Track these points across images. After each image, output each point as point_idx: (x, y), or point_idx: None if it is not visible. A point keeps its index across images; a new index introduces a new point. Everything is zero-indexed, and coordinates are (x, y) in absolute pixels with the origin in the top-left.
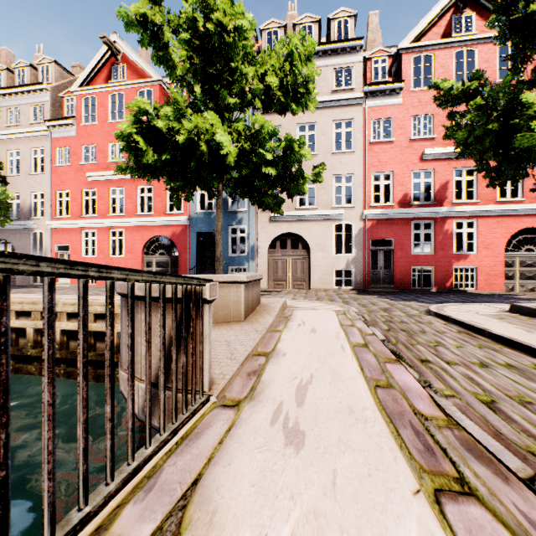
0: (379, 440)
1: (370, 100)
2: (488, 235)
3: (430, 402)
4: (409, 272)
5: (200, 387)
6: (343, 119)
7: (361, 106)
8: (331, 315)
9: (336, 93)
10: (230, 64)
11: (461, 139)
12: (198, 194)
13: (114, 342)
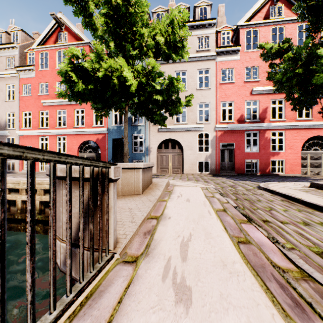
0: (254, 295)
1: (220, 57)
2: (291, 140)
3: (282, 255)
4: (244, 163)
5: (106, 247)
6: (203, 68)
7: (214, 61)
8: (198, 190)
9: (199, 52)
10: (133, 28)
11: (278, 79)
12: (113, 114)
13: (5, 220)
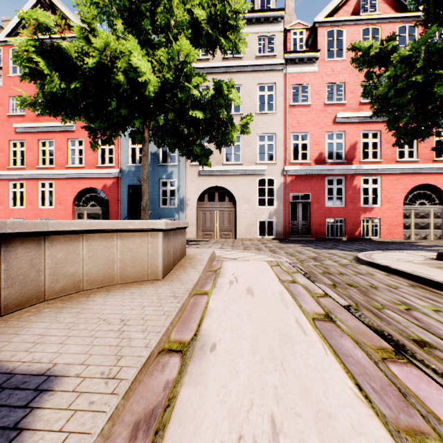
0: None
1: (290, 67)
2: (390, 190)
3: None
4: (324, 223)
5: None
6: (266, 83)
7: (282, 72)
8: (264, 267)
9: (259, 59)
10: None
11: (382, 94)
12: (129, 148)
13: None
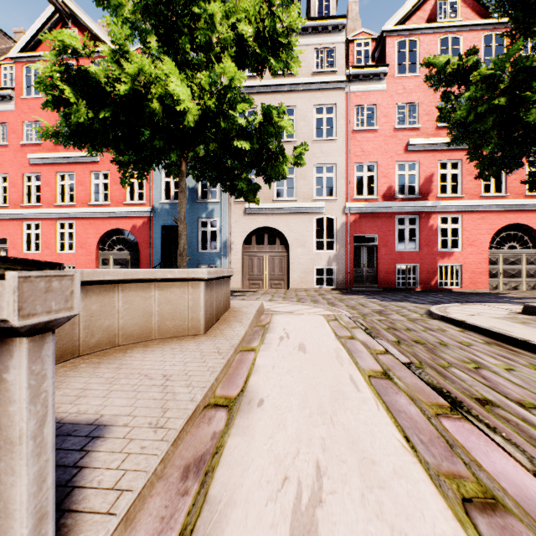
0: None
1: (353, 85)
2: (473, 231)
3: None
4: (394, 270)
5: None
6: (325, 104)
7: (343, 91)
8: (320, 321)
9: (317, 75)
10: (192, 4)
11: (460, 118)
12: (162, 182)
13: None
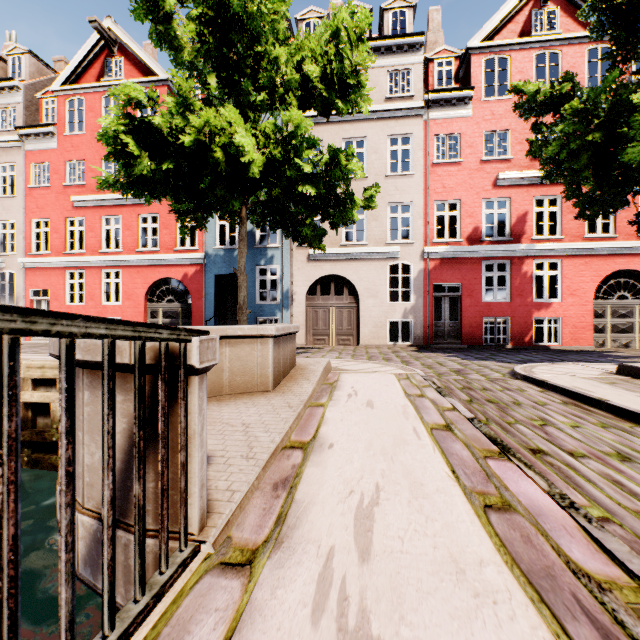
0: None
1: (433, 111)
2: (575, 279)
3: (588, 542)
4: (480, 324)
5: (181, 529)
6: (400, 134)
7: (421, 118)
8: (390, 380)
9: (390, 101)
10: (256, 46)
11: (551, 155)
12: (217, 225)
13: None
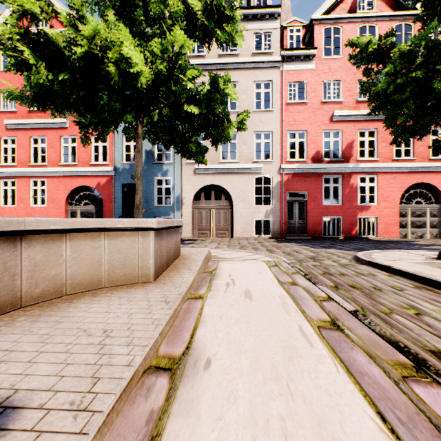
0: None
1: (287, 65)
2: (386, 189)
3: None
4: (321, 221)
5: None
6: (263, 80)
7: (278, 69)
8: (262, 267)
9: (256, 56)
10: None
11: (381, 90)
12: (123, 146)
13: None
